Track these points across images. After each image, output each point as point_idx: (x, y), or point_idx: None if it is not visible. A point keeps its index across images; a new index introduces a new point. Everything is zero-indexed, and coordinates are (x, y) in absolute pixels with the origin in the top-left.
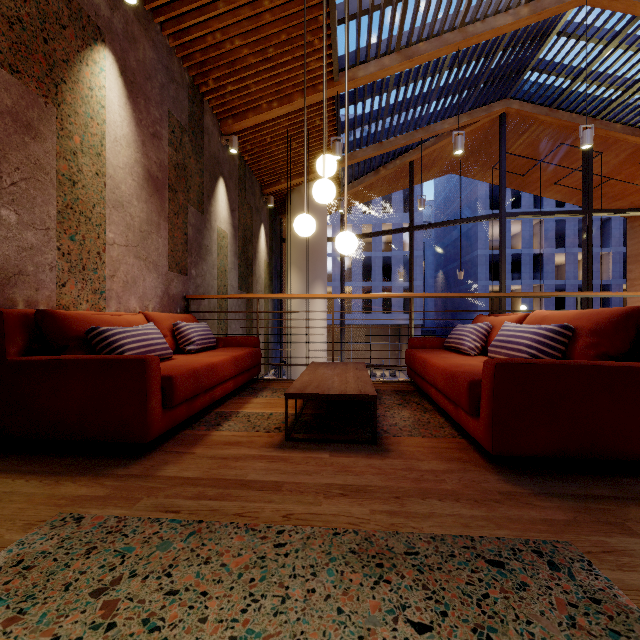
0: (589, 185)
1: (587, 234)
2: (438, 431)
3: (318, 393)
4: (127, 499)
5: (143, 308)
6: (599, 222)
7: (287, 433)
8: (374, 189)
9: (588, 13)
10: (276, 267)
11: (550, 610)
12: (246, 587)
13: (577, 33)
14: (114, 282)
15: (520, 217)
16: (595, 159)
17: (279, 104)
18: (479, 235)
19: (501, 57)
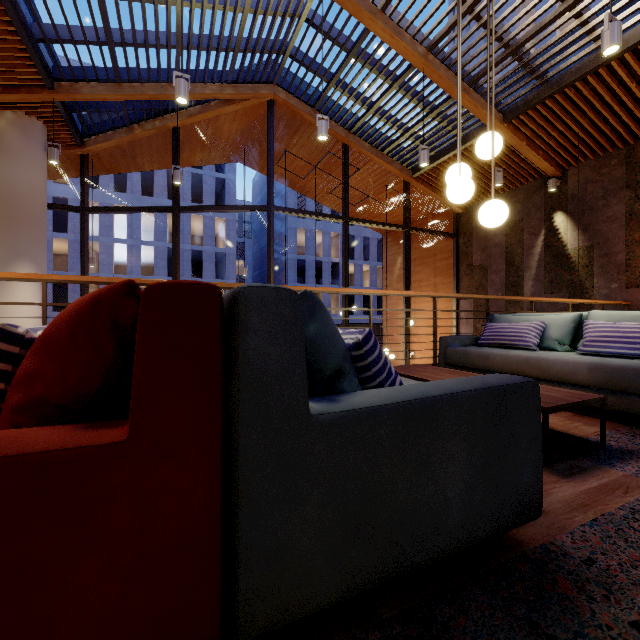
0: (346, 193)
1: (345, 239)
2: None
3: None
4: None
5: None
6: (376, 241)
7: None
8: (140, 156)
9: (329, 7)
10: None
11: None
12: None
13: (324, 29)
14: None
15: (289, 213)
16: (356, 175)
17: None
18: (289, 240)
19: (253, 21)
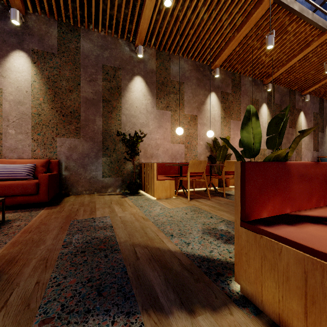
0: None
1: None
2: None
3: None
4: None
5: (307, 160)
6: None
7: None
8: None
9: None
10: None
11: None
12: None
13: None
14: (302, 156)
15: None
16: None
17: None
18: None
19: None
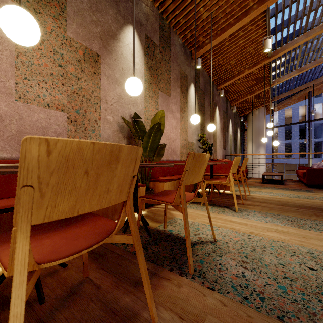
0: None
1: None
2: (299, 185)
3: (269, 174)
4: (241, 184)
5: (220, 158)
6: None
7: (262, 182)
8: (290, 102)
9: None
10: (242, 141)
11: (302, 191)
12: (264, 188)
13: None
14: (217, 153)
15: None
16: None
17: (250, 95)
18: None
19: None
